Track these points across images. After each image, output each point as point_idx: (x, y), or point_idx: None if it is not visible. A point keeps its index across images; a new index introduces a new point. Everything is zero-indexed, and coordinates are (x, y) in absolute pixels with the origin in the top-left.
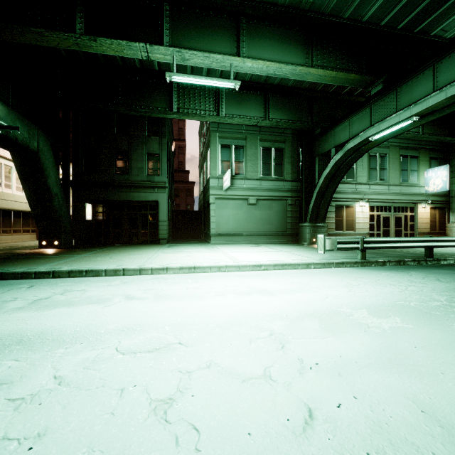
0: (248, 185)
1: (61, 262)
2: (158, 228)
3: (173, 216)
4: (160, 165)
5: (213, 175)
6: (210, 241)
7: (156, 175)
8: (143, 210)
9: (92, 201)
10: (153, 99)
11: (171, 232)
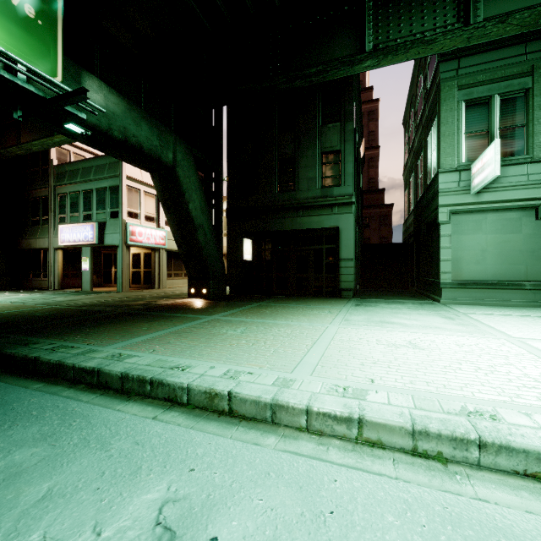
0: (539, 174)
1: (157, 335)
2: (338, 272)
3: (361, 253)
4: (341, 168)
5: (446, 166)
6: (436, 297)
7: (335, 186)
8: (315, 244)
9: (252, 235)
10: (329, 48)
11: (359, 278)
